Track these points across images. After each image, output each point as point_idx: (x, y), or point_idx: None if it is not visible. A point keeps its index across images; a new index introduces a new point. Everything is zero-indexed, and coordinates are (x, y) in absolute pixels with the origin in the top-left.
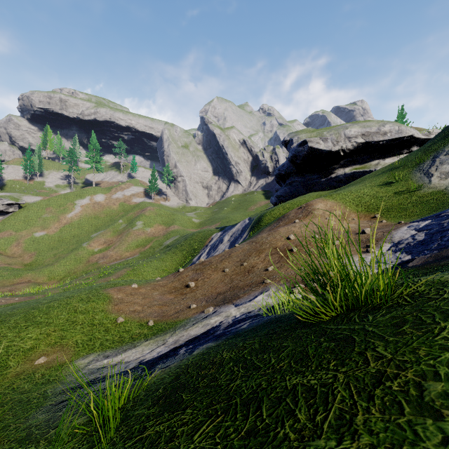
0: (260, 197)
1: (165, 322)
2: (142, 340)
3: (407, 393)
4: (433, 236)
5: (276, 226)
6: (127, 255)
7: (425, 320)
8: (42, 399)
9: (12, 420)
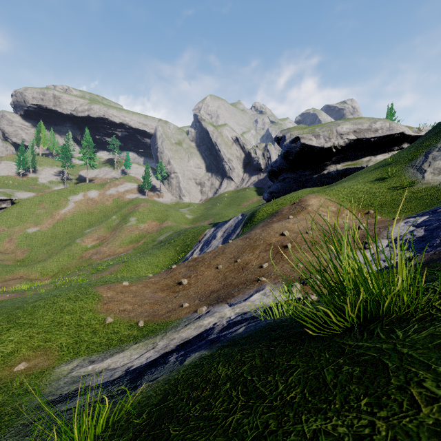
0: (253, 193)
1: (156, 322)
2: (131, 343)
3: None
4: (433, 232)
5: (270, 222)
6: (120, 250)
7: None
8: (14, 416)
9: None
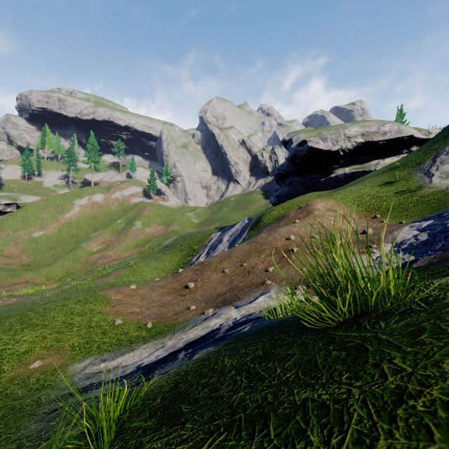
0: (259, 197)
1: (163, 324)
2: (140, 343)
3: (435, 414)
4: (436, 236)
5: (276, 227)
6: (126, 255)
7: (445, 328)
8: (35, 406)
9: (3, 430)
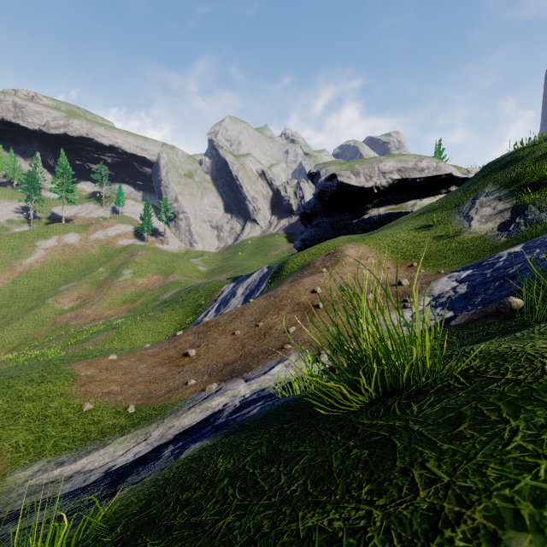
0: (282, 240)
1: (151, 406)
2: (116, 435)
3: None
4: (476, 288)
5: (300, 277)
6: (110, 313)
7: (488, 415)
8: None
9: None
